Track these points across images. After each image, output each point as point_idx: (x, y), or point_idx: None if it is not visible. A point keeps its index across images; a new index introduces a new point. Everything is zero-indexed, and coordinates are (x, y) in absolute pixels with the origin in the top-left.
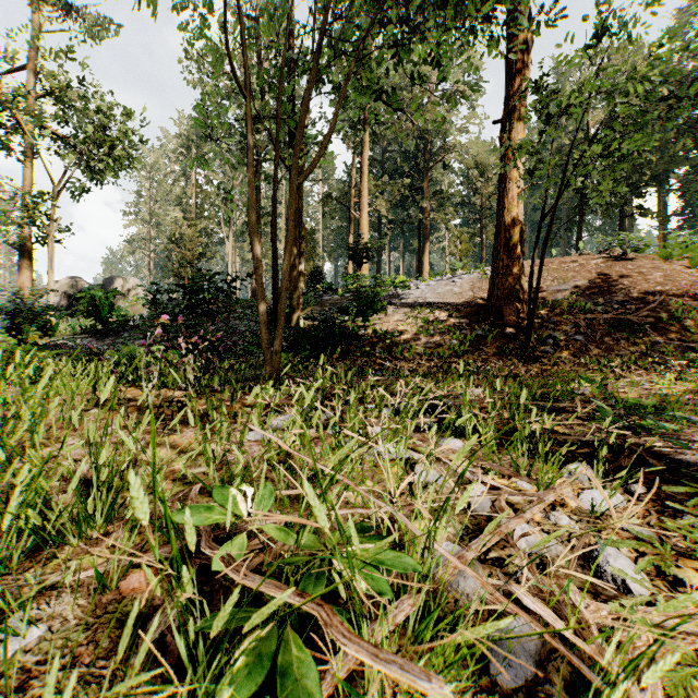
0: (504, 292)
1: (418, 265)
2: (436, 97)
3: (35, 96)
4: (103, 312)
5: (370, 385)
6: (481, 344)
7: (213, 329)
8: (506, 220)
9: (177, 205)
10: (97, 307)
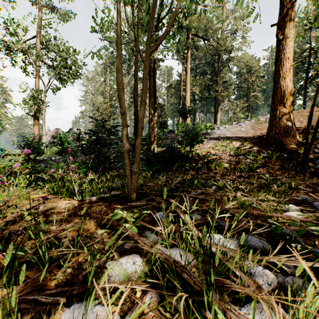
0: (281, 129)
1: (214, 119)
2: (224, 33)
3: (39, 48)
4: (65, 144)
5: (200, 194)
6: (267, 162)
7: (113, 152)
8: (281, 84)
9: (101, 95)
10: (62, 141)
